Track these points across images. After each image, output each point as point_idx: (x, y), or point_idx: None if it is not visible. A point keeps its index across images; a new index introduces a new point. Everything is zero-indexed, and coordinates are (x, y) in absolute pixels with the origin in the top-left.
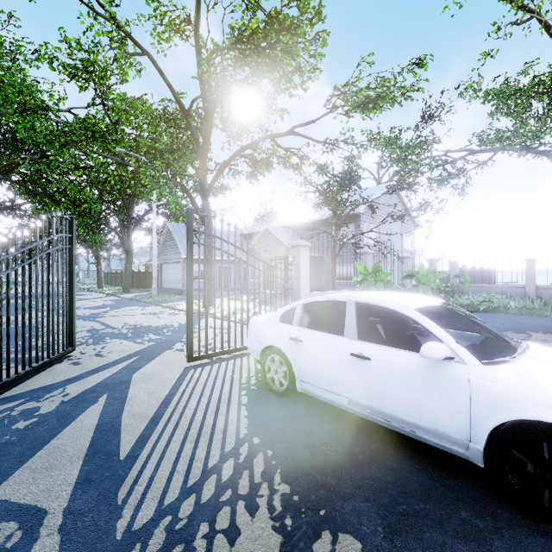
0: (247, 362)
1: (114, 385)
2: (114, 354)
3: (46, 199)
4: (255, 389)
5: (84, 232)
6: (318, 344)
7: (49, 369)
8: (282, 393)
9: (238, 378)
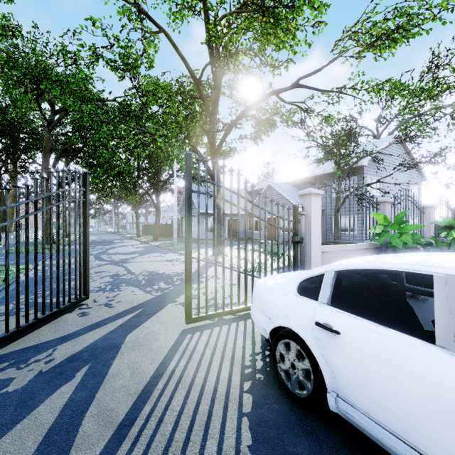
0: (252, 328)
1: (101, 351)
2: (121, 304)
3: (99, 169)
4: (262, 380)
5: (124, 193)
6: (373, 346)
7: (57, 319)
8: (302, 401)
9: (240, 354)
